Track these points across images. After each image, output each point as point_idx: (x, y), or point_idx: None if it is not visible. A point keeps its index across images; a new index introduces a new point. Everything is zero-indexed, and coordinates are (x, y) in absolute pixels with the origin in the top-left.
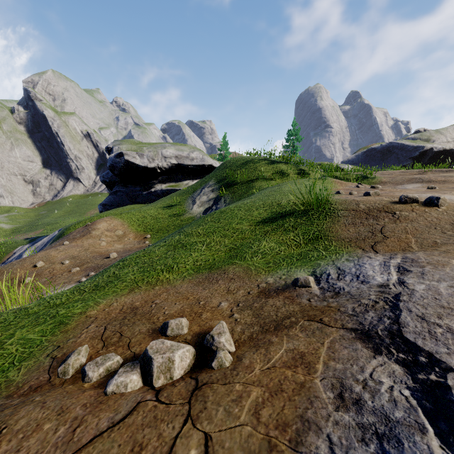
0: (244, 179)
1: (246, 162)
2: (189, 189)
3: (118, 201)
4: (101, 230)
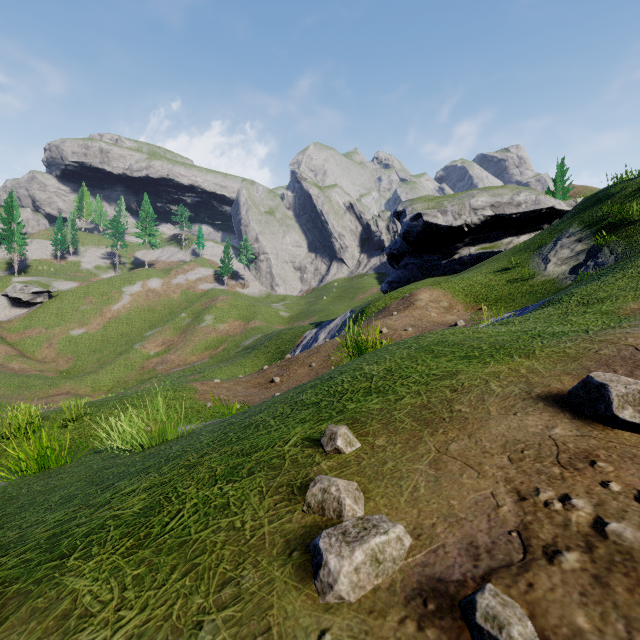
0: None
1: None
2: (528, 245)
3: (407, 277)
4: (424, 301)
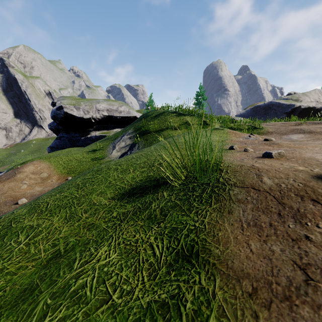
0: (156, 129)
1: (159, 115)
2: (112, 136)
3: (62, 145)
4: (27, 173)
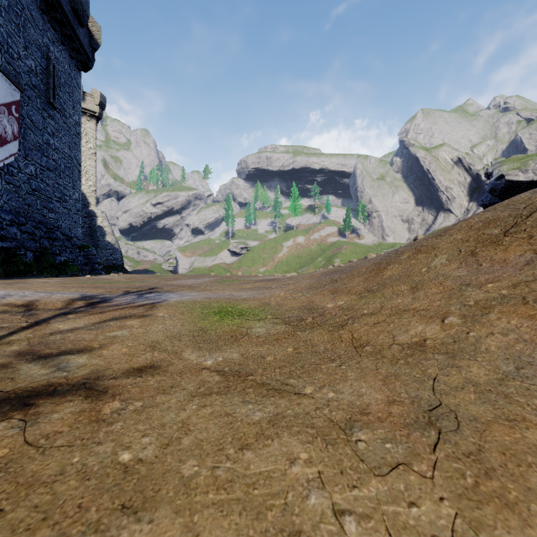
0: None
1: None
2: None
3: None
4: None
